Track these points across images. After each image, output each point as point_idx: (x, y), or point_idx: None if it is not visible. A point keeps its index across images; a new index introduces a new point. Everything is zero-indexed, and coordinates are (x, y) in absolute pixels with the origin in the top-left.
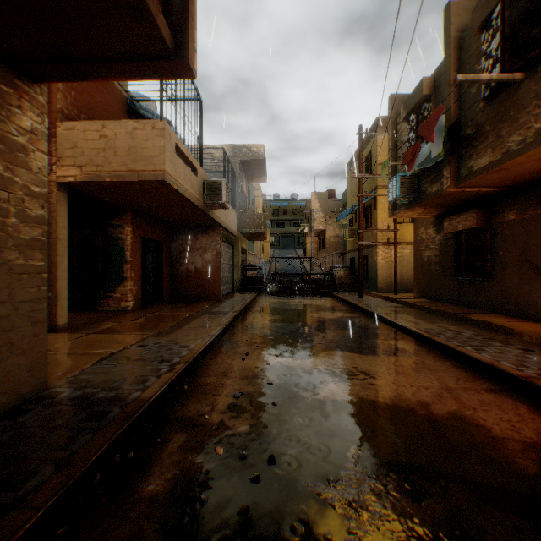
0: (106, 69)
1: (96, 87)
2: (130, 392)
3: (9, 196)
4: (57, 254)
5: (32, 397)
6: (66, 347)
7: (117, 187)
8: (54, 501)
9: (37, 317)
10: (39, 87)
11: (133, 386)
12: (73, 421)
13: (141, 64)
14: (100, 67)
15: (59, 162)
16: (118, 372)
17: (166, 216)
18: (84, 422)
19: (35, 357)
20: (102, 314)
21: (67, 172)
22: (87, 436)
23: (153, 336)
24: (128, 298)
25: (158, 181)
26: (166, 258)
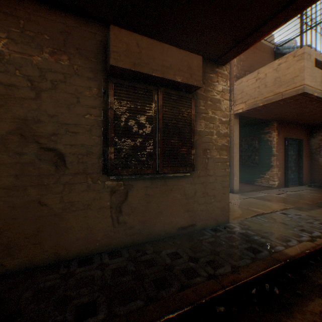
0: (258, 34)
1: (253, 52)
2: (275, 244)
3: (213, 125)
4: (233, 152)
5: (221, 224)
6: (237, 202)
7: (266, 107)
8: (229, 288)
9: (224, 184)
10: (224, 67)
11: (277, 241)
12: (240, 246)
13: (284, 12)
14: (254, 35)
15: (234, 103)
16: (267, 227)
17: (305, 120)
18: (245, 250)
19: (223, 205)
20: (257, 187)
21: (238, 107)
22: (247, 260)
23: (293, 209)
24: (273, 179)
25: (297, 94)
26: (305, 151)
